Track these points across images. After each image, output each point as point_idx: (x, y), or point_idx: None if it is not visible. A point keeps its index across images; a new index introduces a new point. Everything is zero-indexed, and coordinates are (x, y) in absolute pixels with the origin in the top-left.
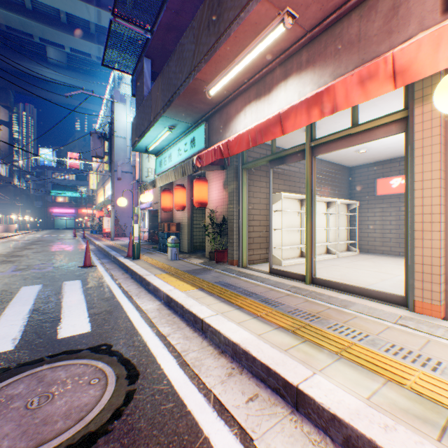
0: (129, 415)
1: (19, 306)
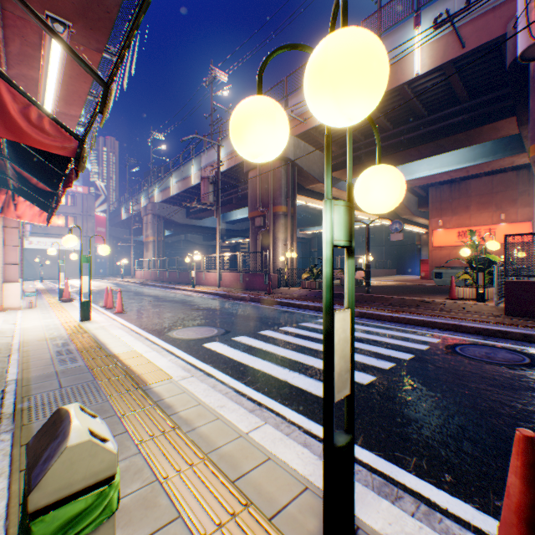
0: (166, 331)
1: (293, 354)
